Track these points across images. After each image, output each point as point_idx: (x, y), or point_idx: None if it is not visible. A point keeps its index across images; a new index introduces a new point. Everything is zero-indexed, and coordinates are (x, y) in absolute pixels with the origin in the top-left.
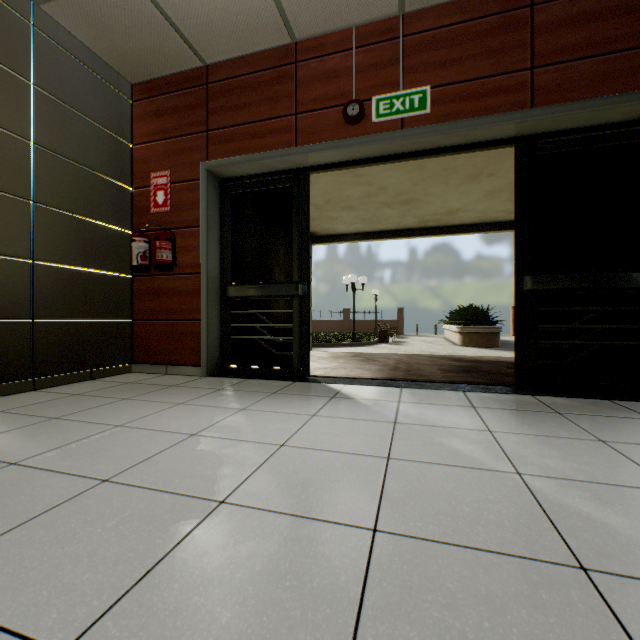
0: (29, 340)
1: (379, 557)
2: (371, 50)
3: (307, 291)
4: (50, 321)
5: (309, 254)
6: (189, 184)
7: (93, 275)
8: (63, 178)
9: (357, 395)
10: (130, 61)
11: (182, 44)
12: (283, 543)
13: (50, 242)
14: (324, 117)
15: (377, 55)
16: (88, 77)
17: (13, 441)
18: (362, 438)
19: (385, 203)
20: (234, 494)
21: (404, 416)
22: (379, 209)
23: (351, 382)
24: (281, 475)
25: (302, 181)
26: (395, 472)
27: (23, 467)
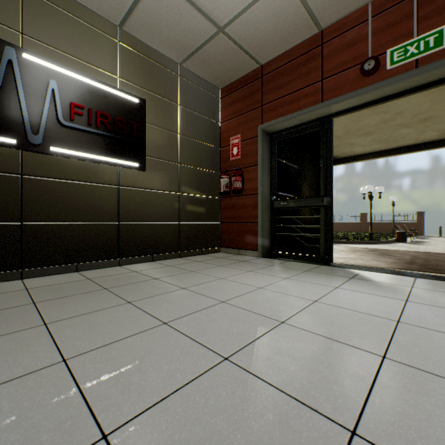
0: (177, 232)
1: (386, 370)
2: (385, 14)
3: (330, 202)
4: (185, 223)
5: (332, 176)
6: (251, 140)
7: (202, 198)
8: (190, 149)
9: (372, 278)
10: (220, 77)
11: (248, 58)
12: (320, 348)
13: (185, 183)
14: (344, 76)
15: (391, 16)
16: (200, 93)
17: (180, 279)
18: (375, 306)
19: (401, 124)
20: (288, 320)
21: (415, 297)
22: (395, 130)
23: (367, 269)
24: (316, 316)
25: (326, 125)
26: (403, 330)
27: (188, 290)
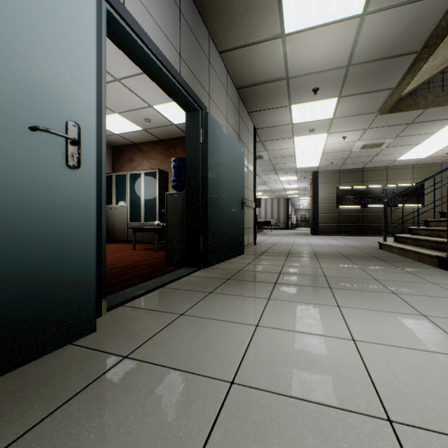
0: None
1: None
2: None
3: None
4: None
5: None
6: None
7: None
8: None
9: None
10: None
11: None
12: None
13: (445, 208)
14: None
15: None
16: None
17: None
18: None
19: None
20: None
21: None
22: None
23: None
24: None
25: None
26: None
27: None
